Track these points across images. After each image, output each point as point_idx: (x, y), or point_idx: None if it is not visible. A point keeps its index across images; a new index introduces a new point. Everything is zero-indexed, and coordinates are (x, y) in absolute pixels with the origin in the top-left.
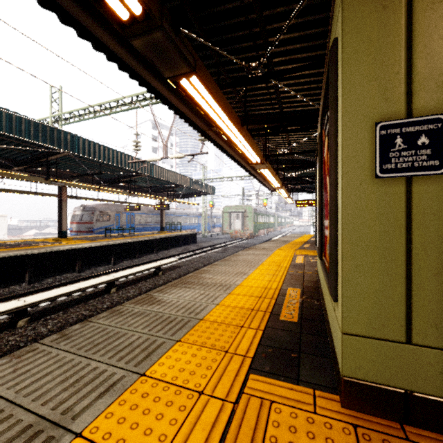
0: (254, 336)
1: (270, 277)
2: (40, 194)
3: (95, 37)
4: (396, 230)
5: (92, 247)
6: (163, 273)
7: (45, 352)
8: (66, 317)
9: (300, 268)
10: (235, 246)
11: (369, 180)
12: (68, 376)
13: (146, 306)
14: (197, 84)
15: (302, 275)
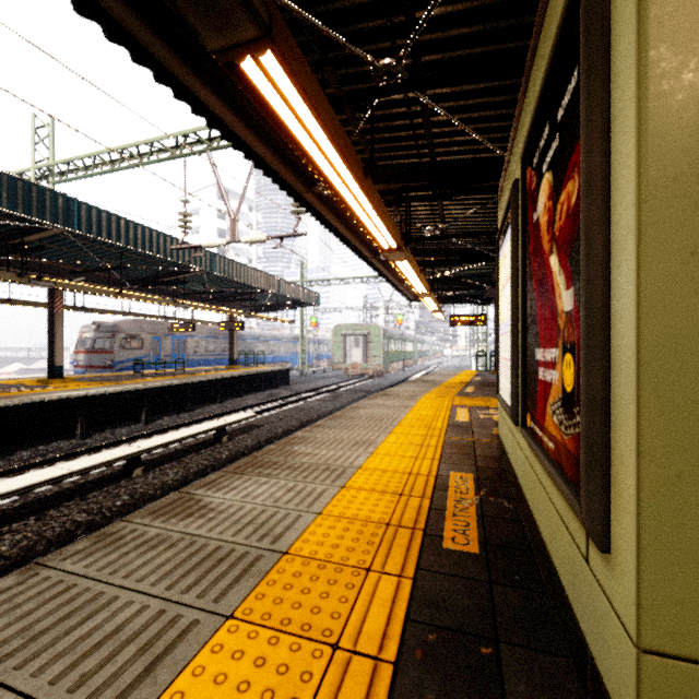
0: (395, 596)
1: (417, 451)
2: (16, 302)
3: None
4: None
5: (106, 394)
6: (230, 438)
7: None
8: (40, 527)
9: (466, 431)
10: (353, 389)
11: None
12: None
13: (175, 522)
14: (277, 72)
15: (471, 446)
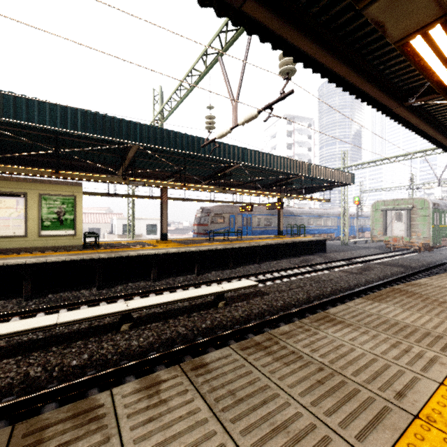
0: None
1: None
2: (155, 197)
3: None
4: None
5: (170, 253)
6: (229, 304)
7: None
8: (3, 373)
9: None
10: (389, 262)
11: None
12: None
13: None
14: None
15: None
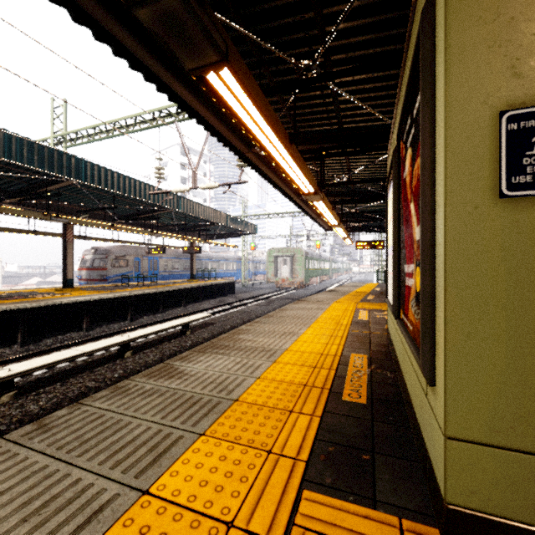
0: (308, 426)
1: (328, 339)
2: (40, 233)
3: (96, 23)
4: (533, 279)
5: (103, 299)
6: (192, 332)
7: (9, 454)
8: (64, 390)
9: (365, 326)
10: (282, 297)
11: (490, 201)
12: (34, 496)
13: (162, 381)
14: (230, 80)
15: (367, 336)
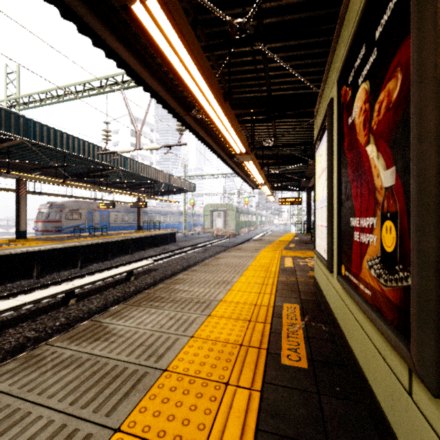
0: (247, 408)
1: (259, 288)
2: None
3: None
4: None
5: (54, 249)
6: (136, 278)
7: None
8: (1, 342)
9: (292, 273)
10: (217, 245)
11: None
12: None
13: (85, 345)
14: (160, 15)
15: (295, 284)
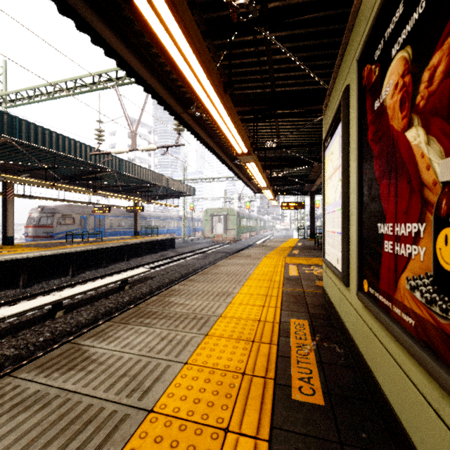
0: None
1: (263, 300)
2: None
3: None
4: None
5: (43, 256)
6: (131, 287)
7: None
8: None
9: (297, 283)
10: (217, 251)
11: None
12: None
13: (56, 376)
14: None
15: (302, 295)
